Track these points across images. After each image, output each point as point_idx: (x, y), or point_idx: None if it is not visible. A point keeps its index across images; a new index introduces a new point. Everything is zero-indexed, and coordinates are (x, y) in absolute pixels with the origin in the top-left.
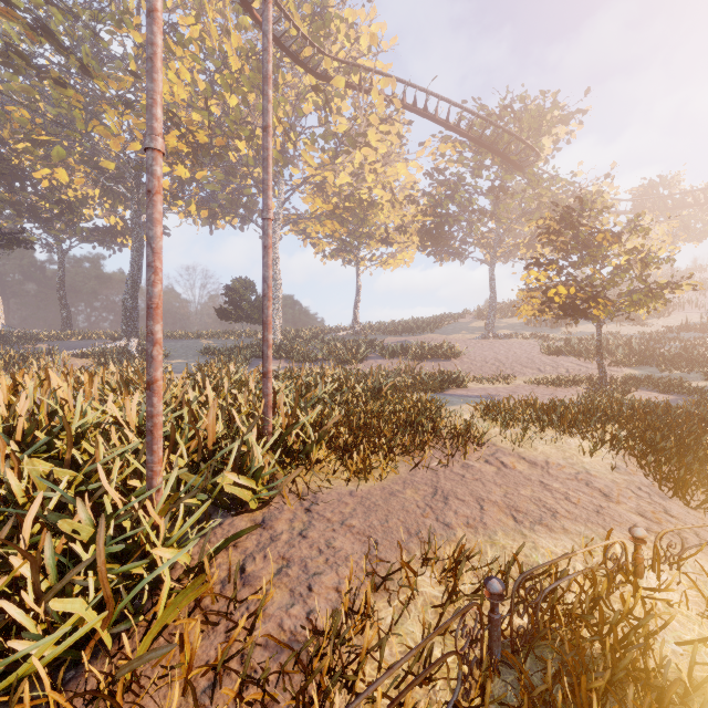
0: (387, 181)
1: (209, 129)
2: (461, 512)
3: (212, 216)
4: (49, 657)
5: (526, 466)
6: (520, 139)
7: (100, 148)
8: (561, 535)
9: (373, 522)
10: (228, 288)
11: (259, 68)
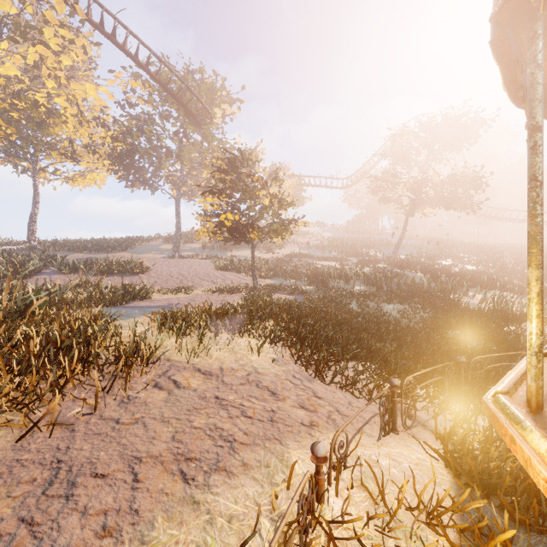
0: (72, 94)
1: None
2: (96, 506)
3: None
4: None
5: (201, 379)
6: (199, 100)
7: None
8: (241, 477)
9: None
10: None
11: None
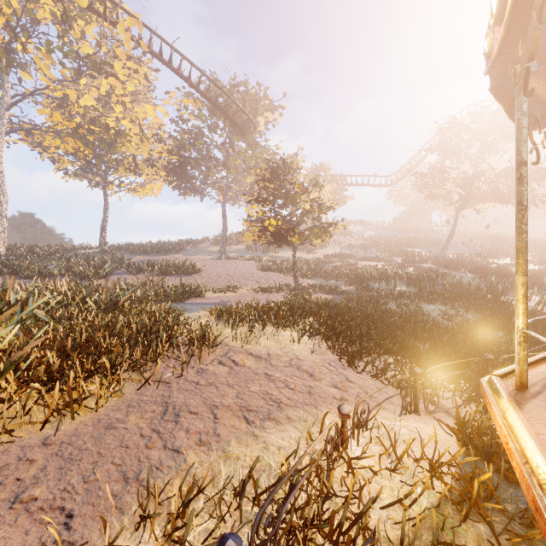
0: (135, 116)
1: None
2: (194, 428)
3: None
4: None
5: (253, 361)
6: (244, 112)
7: None
8: (286, 426)
9: (71, 481)
10: None
11: None
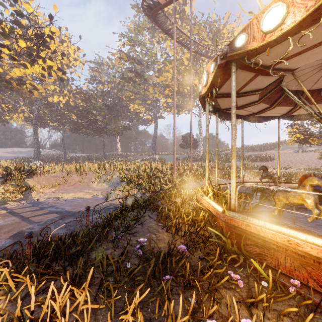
0: None
1: (177, 84)
2: None
3: (178, 111)
4: (167, 187)
5: None
6: None
7: (147, 98)
8: None
9: None
10: (183, 137)
11: (194, 60)
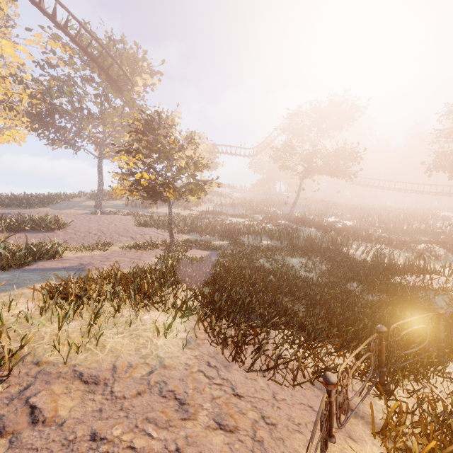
0: None
1: None
2: None
3: None
4: None
5: (78, 395)
6: (120, 66)
7: None
8: None
9: None
10: None
11: None
